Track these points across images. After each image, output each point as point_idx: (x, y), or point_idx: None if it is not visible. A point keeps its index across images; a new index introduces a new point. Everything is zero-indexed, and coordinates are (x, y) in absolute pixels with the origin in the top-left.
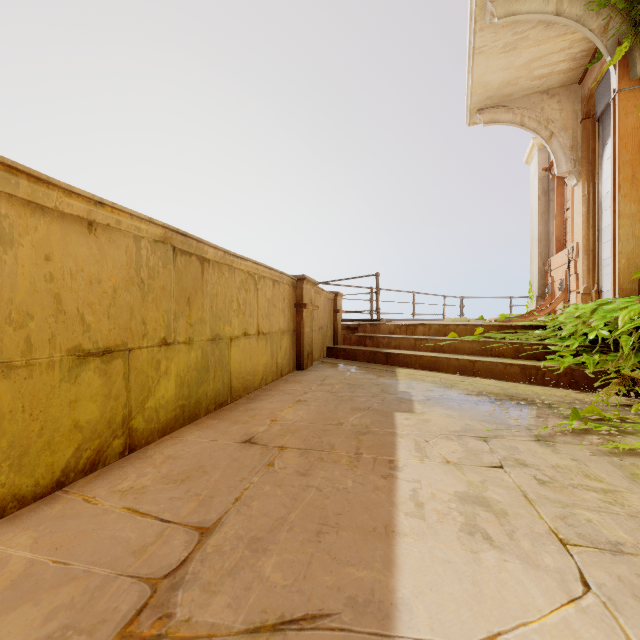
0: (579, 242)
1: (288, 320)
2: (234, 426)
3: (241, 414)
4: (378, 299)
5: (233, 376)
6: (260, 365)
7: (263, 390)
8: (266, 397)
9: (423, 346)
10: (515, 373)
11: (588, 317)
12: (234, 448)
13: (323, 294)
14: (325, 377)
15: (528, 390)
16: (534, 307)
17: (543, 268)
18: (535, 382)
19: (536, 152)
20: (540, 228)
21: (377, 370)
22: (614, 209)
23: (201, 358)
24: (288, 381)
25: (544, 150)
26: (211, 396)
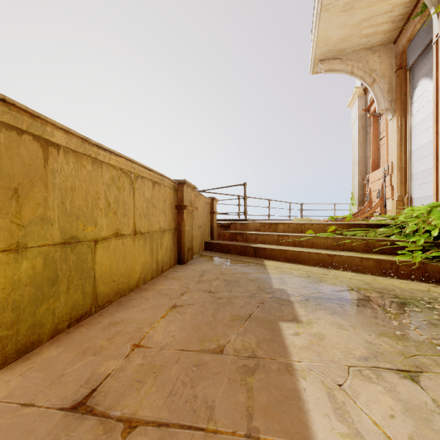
0: (394, 162)
1: (169, 220)
2: (78, 361)
3: (99, 333)
4: (245, 203)
5: (99, 282)
6: (137, 265)
7: (139, 291)
8: (139, 301)
9: (285, 241)
10: (370, 266)
11: (426, 217)
12: (49, 429)
13: (202, 198)
14: (203, 272)
15: (390, 284)
16: (356, 210)
17: (362, 182)
18: (389, 274)
19: (357, 98)
20: (360, 153)
21: (248, 263)
22: (436, 130)
23: (43, 268)
24: (167, 278)
25: (363, 97)
26: (62, 312)
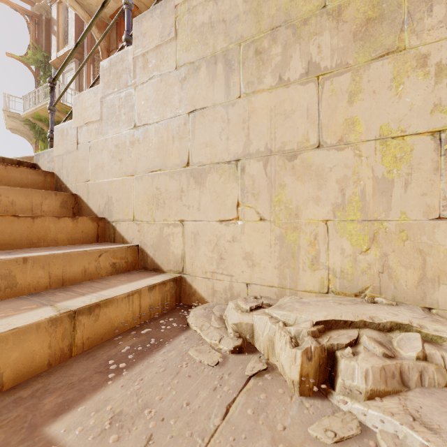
0: None
1: None
2: None
3: None
4: None
5: None
6: None
7: None
8: None
9: None
10: None
11: None
12: None
13: None
14: None
15: None
16: None
17: None
18: None
19: None
20: None
21: None
22: None
23: None
24: None
25: None
26: None
